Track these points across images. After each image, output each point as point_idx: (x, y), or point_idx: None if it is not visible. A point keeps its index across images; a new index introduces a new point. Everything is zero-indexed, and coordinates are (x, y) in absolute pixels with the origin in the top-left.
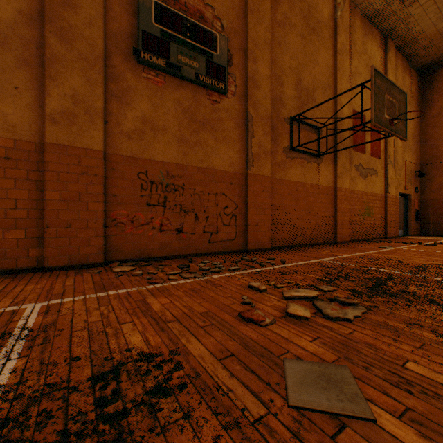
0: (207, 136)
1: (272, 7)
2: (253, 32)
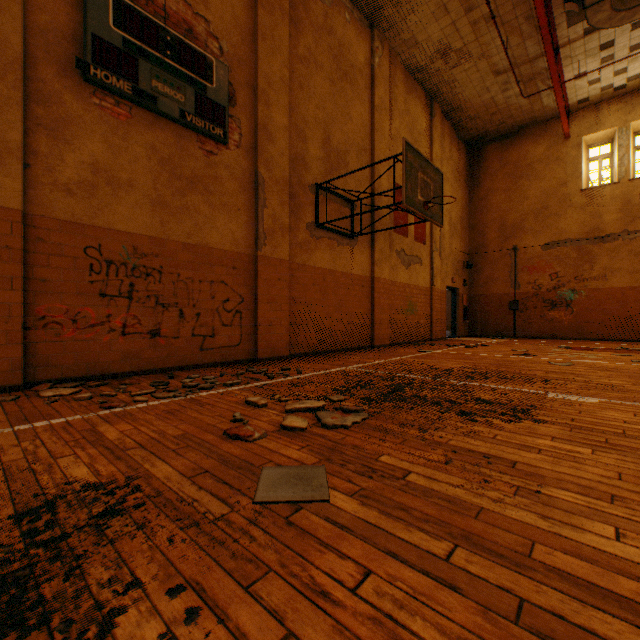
0: (198, 199)
1: (292, 35)
2: (266, 65)
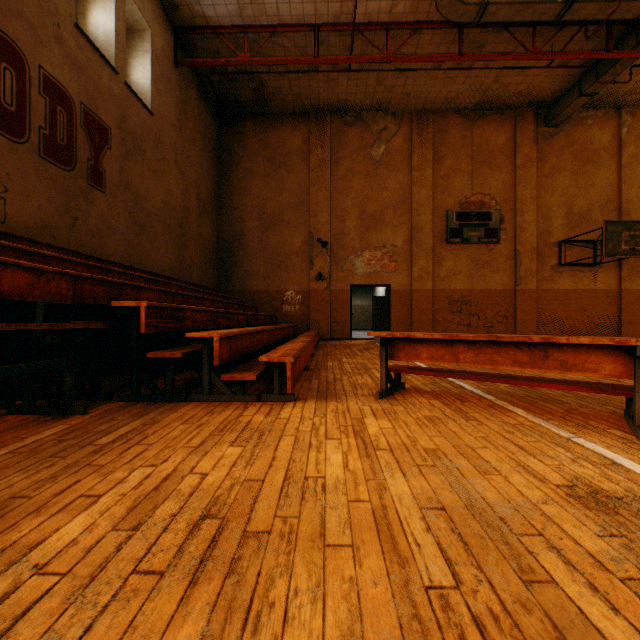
0: (485, 271)
1: (538, 168)
2: (520, 196)
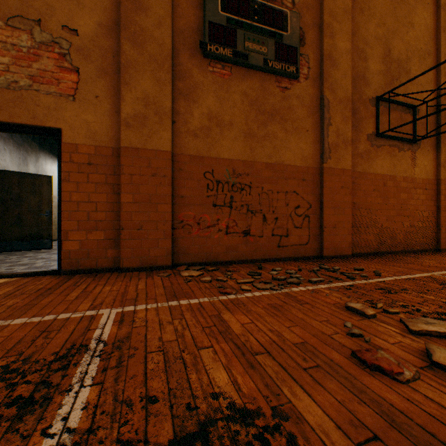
0: (276, 127)
1: None
2: (330, 1)
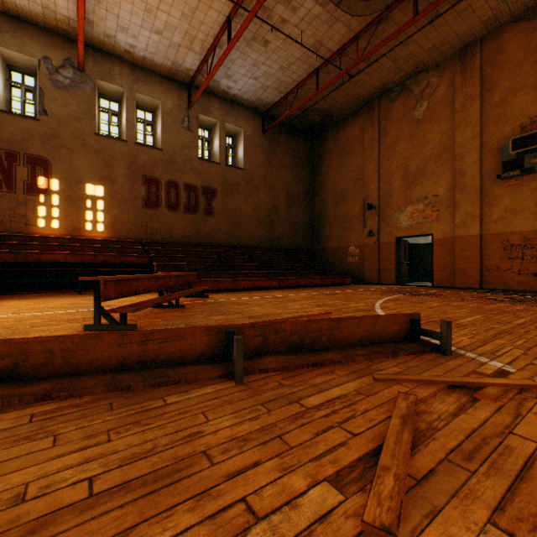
0: None
1: None
2: None
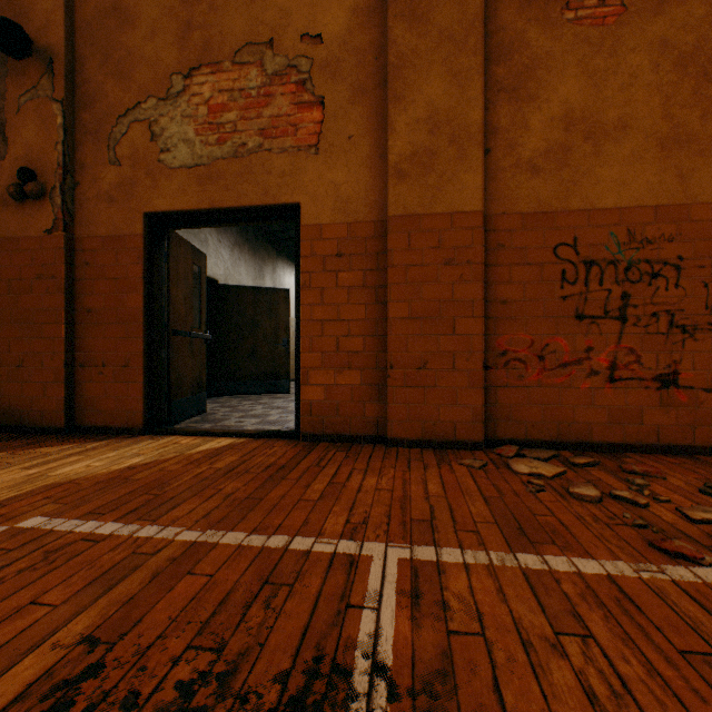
0: None
1: None
2: None
